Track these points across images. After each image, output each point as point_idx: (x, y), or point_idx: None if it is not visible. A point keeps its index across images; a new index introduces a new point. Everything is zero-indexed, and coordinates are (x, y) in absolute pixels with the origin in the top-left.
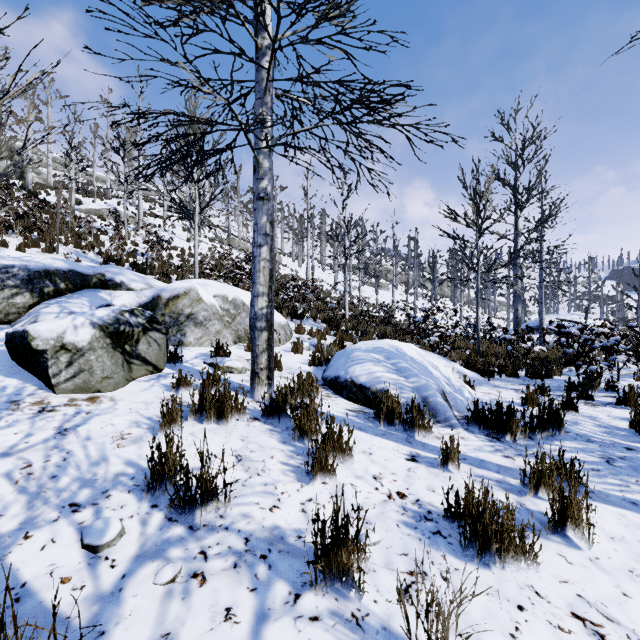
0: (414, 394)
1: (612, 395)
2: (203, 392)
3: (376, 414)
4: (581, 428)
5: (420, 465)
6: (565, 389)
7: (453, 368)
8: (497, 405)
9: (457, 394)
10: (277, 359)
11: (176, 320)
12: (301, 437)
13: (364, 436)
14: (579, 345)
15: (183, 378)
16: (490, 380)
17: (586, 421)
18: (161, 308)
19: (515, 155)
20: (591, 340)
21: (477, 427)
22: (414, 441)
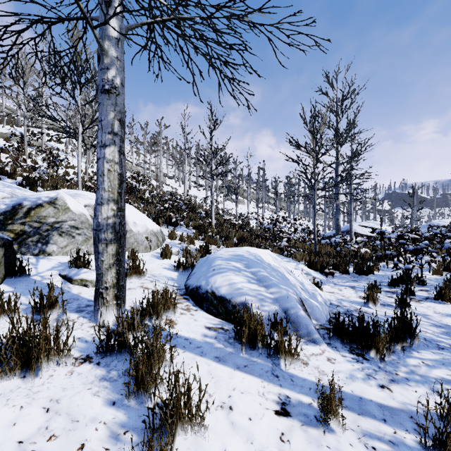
0: (275, 306)
1: (424, 289)
2: (8, 331)
3: (237, 335)
4: (423, 330)
5: (294, 423)
6: (389, 285)
7: (302, 270)
8: (359, 318)
9: (312, 300)
10: (140, 268)
11: (37, 229)
12: (138, 392)
13: (223, 372)
14: (396, 248)
15: (4, 303)
16: (329, 278)
17: (423, 320)
18: (21, 217)
19: (336, 106)
20: (406, 244)
21: (339, 340)
22: (281, 373)
